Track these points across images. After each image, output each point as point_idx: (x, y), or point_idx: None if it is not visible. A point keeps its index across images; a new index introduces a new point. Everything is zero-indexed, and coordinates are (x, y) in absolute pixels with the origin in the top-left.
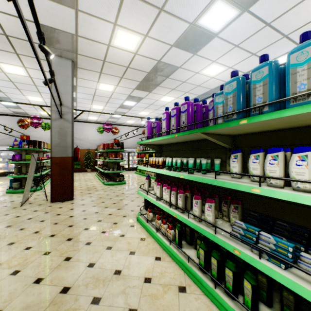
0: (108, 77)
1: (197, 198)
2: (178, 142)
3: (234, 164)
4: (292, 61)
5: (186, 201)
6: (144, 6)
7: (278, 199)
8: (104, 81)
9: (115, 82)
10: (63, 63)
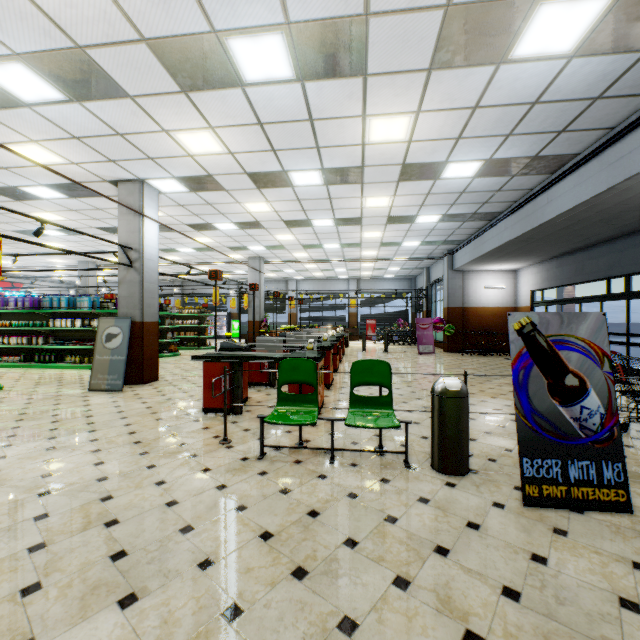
0: None
1: (35, 337)
2: (21, 312)
3: (51, 323)
4: (62, 299)
5: (29, 341)
6: None
7: (68, 333)
8: None
9: None
10: None
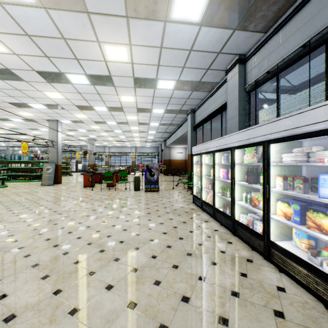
0: None
1: (3, 170)
2: None
3: (10, 165)
4: (16, 156)
5: None
6: None
7: (16, 169)
8: None
9: None
10: None
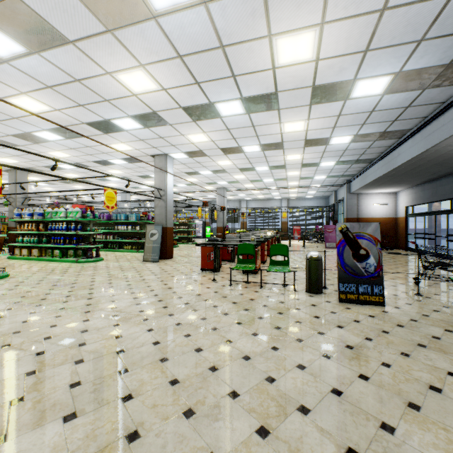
0: (44, 177)
1: (109, 235)
2: (101, 222)
3: (116, 228)
4: (122, 215)
5: (105, 237)
6: (87, 174)
7: (123, 233)
8: (37, 177)
9: (46, 179)
10: (23, 174)
